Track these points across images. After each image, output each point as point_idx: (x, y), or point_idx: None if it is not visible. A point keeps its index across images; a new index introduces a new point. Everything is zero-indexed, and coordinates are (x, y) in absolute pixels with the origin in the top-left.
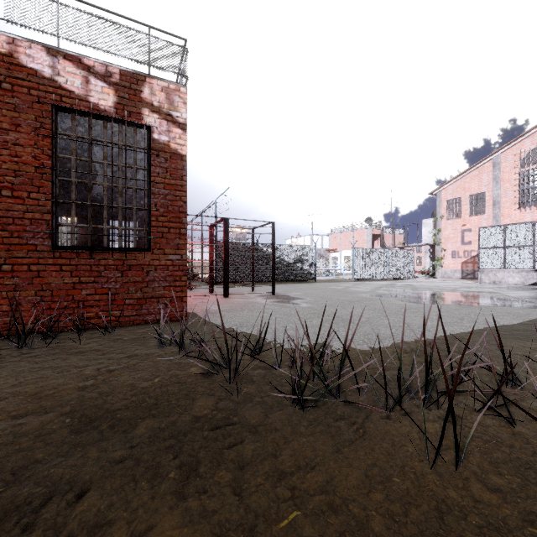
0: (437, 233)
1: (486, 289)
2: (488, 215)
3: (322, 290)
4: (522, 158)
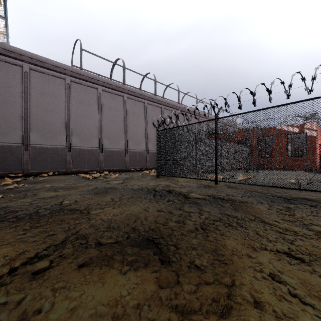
0: None
1: None
2: None
3: None
4: None
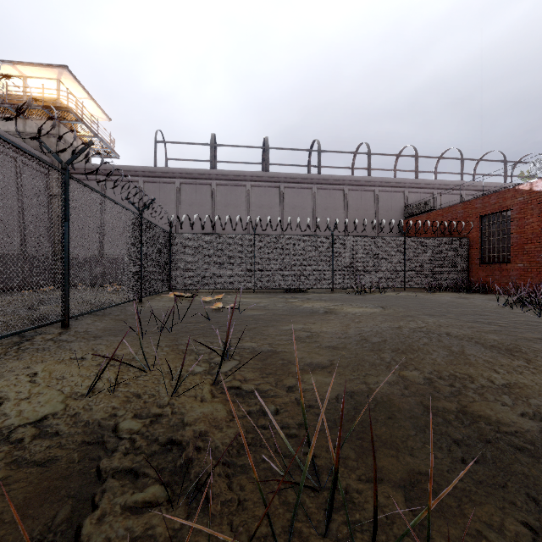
0: None
1: None
2: None
3: None
4: None
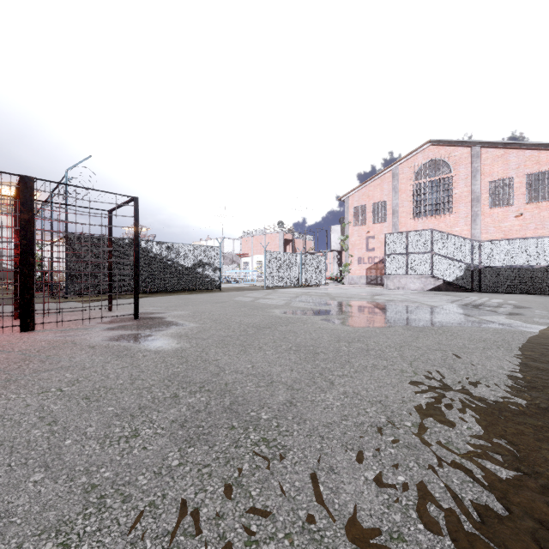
0: (345, 239)
1: (400, 296)
2: (389, 223)
3: (223, 305)
4: (416, 171)
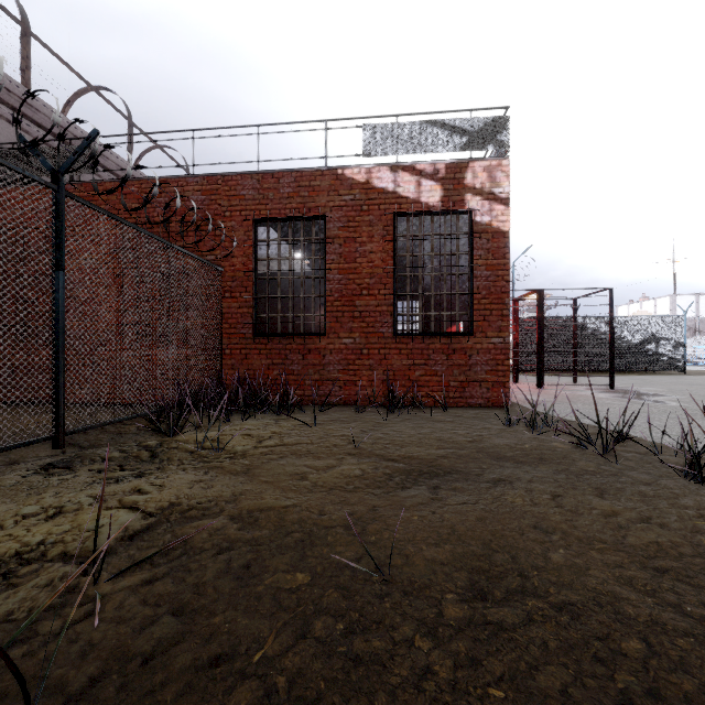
0: None
1: None
2: None
3: (703, 387)
4: None
